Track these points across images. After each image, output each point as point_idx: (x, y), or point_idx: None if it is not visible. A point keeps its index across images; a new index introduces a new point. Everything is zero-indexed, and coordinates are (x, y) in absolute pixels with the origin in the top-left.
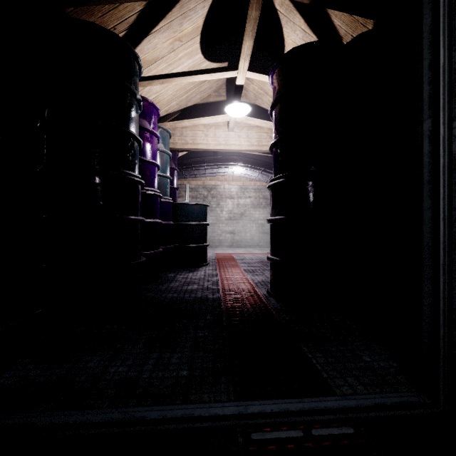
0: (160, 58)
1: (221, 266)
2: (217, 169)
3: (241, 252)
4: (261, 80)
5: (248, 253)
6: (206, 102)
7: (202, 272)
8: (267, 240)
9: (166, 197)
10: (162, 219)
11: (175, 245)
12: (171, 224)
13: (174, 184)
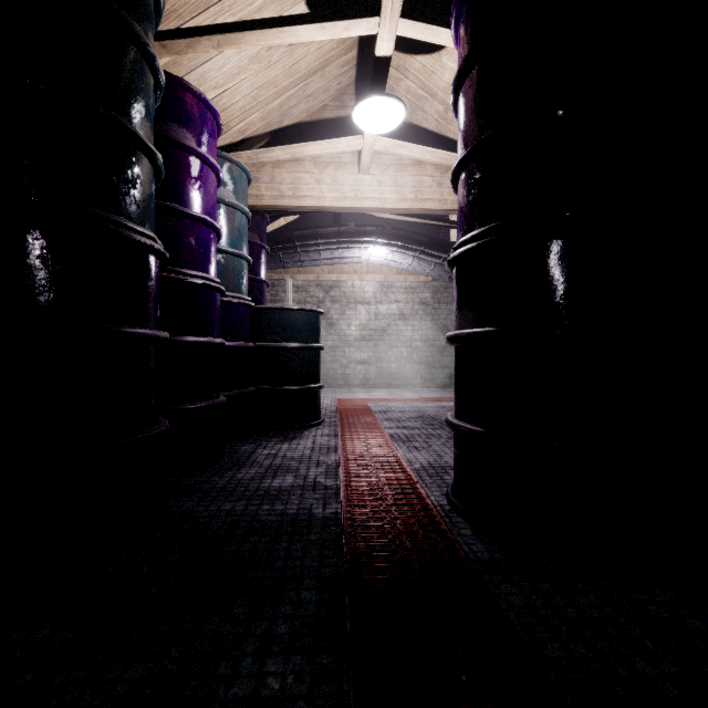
0: (217, 1)
1: (347, 428)
2: (341, 252)
3: (383, 397)
4: (423, 68)
5: (395, 398)
6: (319, 118)
7: (309, 441)
8: (427, 375)
9: (238, 295)
10: (231, 338)
11: (259, 387)
12: (249, 348)
13: (261, 274)
